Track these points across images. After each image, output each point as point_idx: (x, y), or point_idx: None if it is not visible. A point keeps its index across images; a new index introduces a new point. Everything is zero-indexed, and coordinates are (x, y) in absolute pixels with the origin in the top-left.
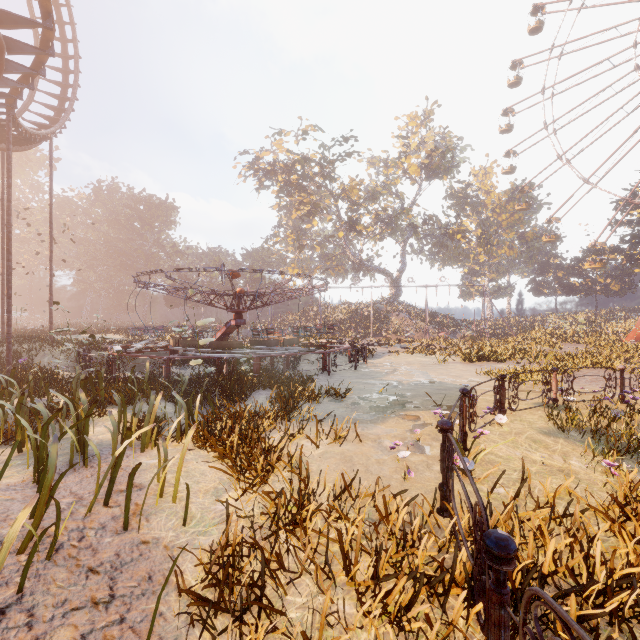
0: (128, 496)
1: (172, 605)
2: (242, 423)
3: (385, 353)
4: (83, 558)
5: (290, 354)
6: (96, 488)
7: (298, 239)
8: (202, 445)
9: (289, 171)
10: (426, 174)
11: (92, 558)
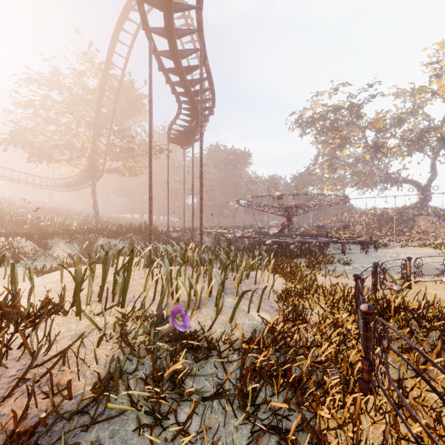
0: (256, 274)
1: (272, 299)
2: (291, 265)
3: (396, 246)
4: (247, 286)
5: (319, 241)
6: (246, 272)
7: (331, 164)
8: (275, 272)
9: (324, 119)
10: None
11: (249, 287)
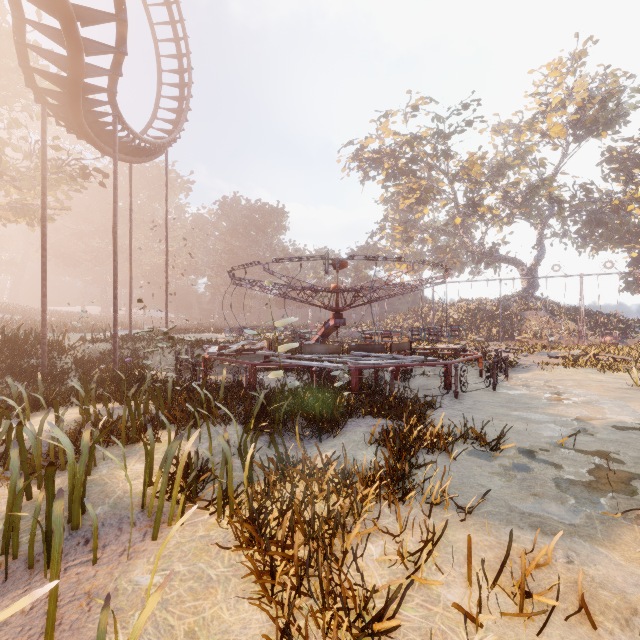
0: None
1: None
2: (314, 510)
3: (532, 365)
4: None
5: (400, 365)
6: None
7: (406, 231)
8: (242, 547)
9: (396, 156)
10: (575, 133)
11: None
